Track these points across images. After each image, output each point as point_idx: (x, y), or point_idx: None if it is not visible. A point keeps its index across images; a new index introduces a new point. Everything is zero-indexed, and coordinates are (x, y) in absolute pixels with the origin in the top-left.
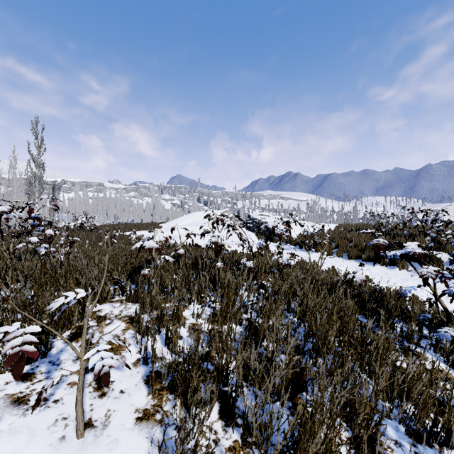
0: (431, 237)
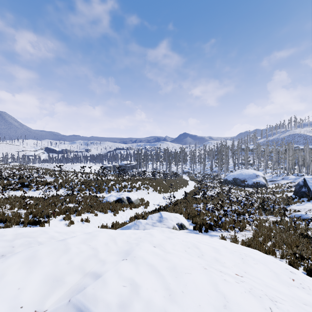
0: (30, 179)
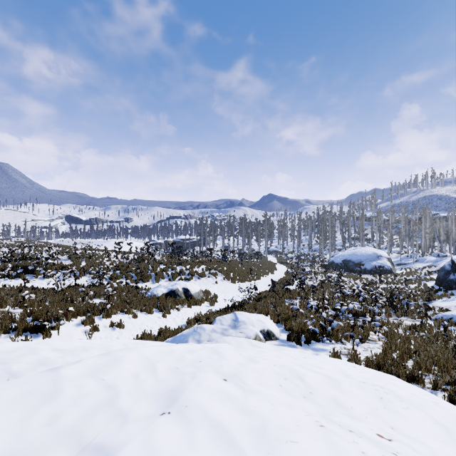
0: (37, 262)
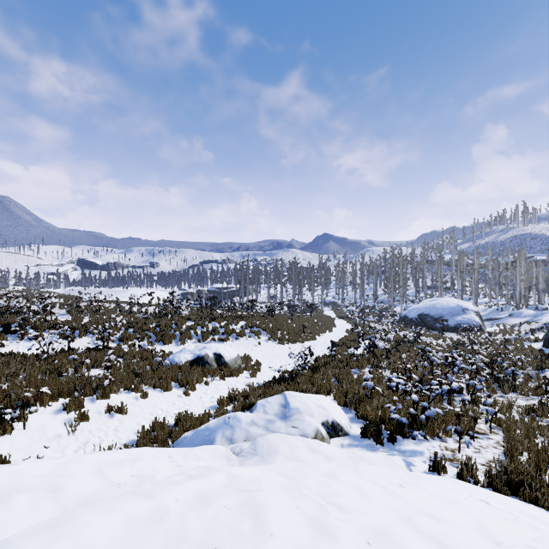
0: (22, 318)
